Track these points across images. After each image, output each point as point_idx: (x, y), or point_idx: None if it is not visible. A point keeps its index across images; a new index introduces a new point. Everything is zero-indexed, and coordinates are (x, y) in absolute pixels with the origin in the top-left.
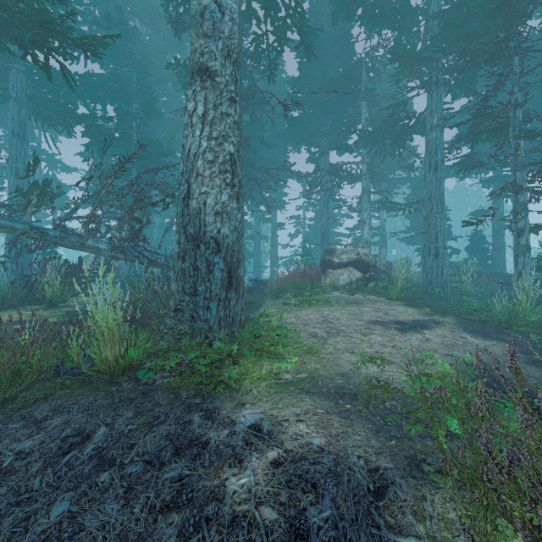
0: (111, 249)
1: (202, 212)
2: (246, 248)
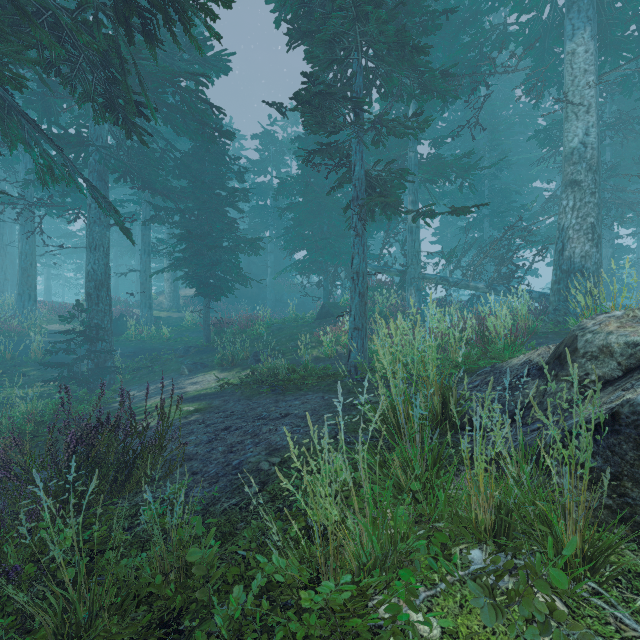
0: (486, 287)
1: (572, 258)
2: (620, 280)
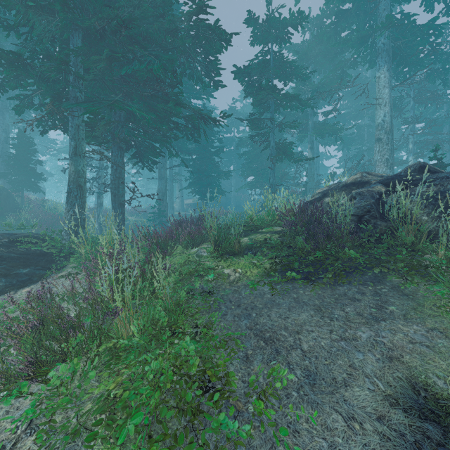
0: None
1: None
2: None
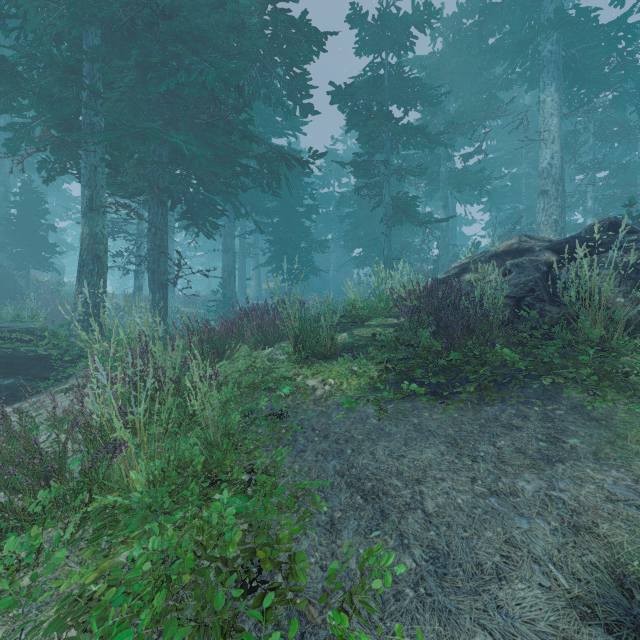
0: None
1: None
2: None
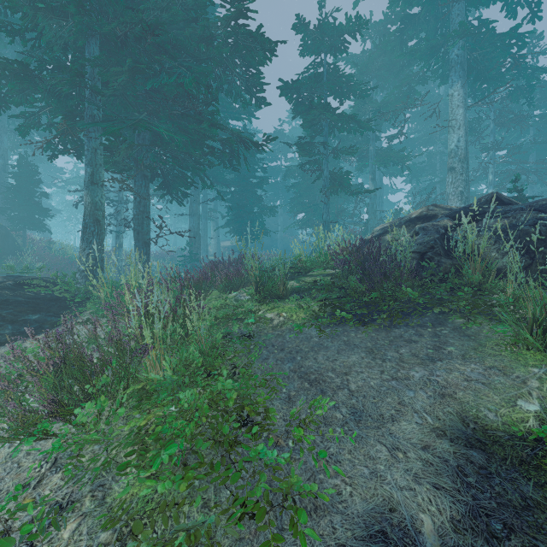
0: None
1: None
2: None
